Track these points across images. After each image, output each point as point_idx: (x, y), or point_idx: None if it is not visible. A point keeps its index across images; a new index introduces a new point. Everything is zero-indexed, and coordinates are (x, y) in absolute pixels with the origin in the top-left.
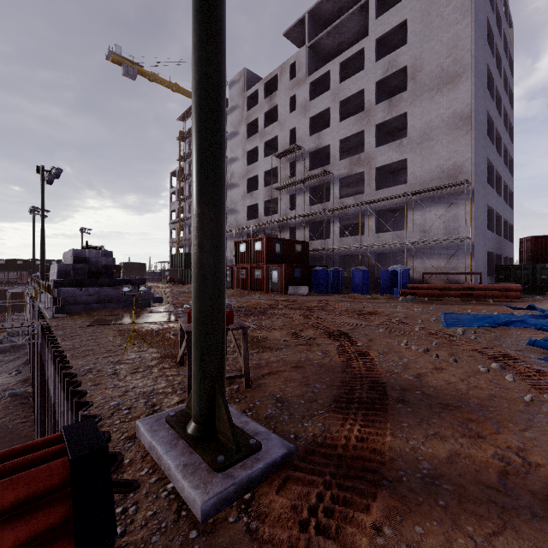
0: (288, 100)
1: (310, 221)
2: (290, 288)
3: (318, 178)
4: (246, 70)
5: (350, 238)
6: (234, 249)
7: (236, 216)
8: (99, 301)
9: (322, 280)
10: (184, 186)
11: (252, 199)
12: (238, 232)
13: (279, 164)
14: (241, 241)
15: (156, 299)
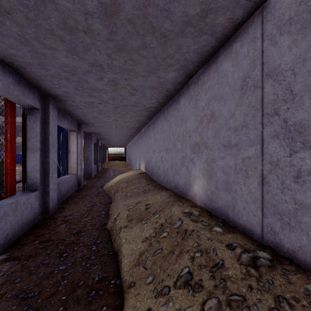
0: None
1: None
2: None
3: None
4: None
5: None
6: None
7: None
8: None
9: None
10: None
11: None
12: None
13: None
14: None
15: None
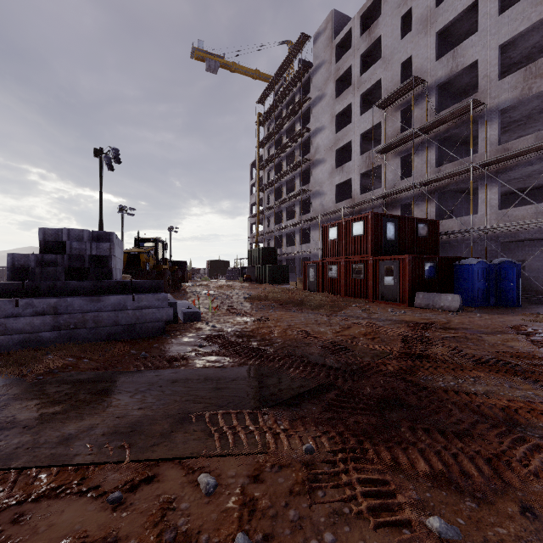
0: (398, 22)
1: (437, 190)
2: (419, 295)
3: (453, 120)
4: (334, 12)
5: (525, 208)
6: (319, 240)
7: (322, 199)
8: (57, 326)
9: (478, 282)
10: (263, 175)
11: (342, 175)
12: (324, 219)
13: (383, 118)
14: (331, 223)
15: (188, 314)
